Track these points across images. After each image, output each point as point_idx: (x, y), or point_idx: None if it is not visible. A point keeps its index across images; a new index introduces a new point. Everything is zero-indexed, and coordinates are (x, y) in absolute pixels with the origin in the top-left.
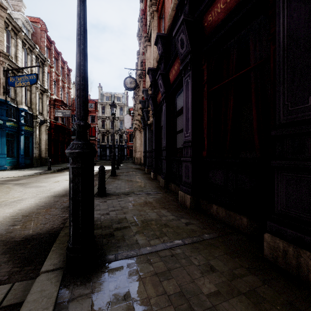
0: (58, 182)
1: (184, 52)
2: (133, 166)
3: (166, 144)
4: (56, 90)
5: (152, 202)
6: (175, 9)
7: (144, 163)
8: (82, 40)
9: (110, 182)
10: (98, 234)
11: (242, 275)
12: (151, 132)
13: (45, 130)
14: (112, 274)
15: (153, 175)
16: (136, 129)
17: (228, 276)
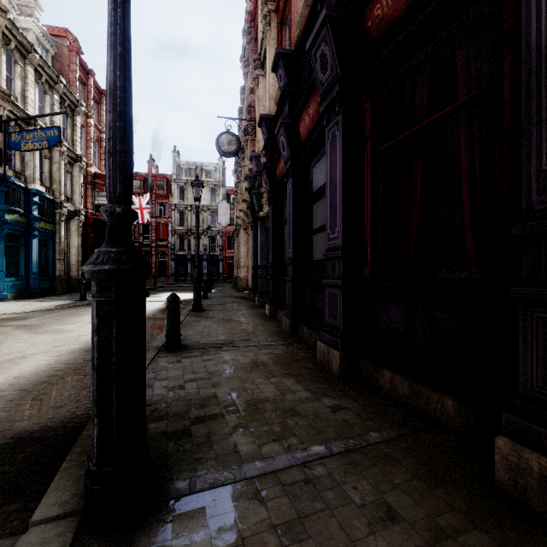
0: None
1: (327, 80)
2: (234, 294)
3: (294, 253)
4: (97, 157)
5: (268, 363)
6: (310, 4)
7: (253, 287)
8: (119, 36)
9: (191, 324)
10: (159, 431)
11: (456, 531)
12: (266, 232)
13: (77, 229)
14: (182, 529)
15: (270, 309)
16: (239, 228)
17: (426, 534)
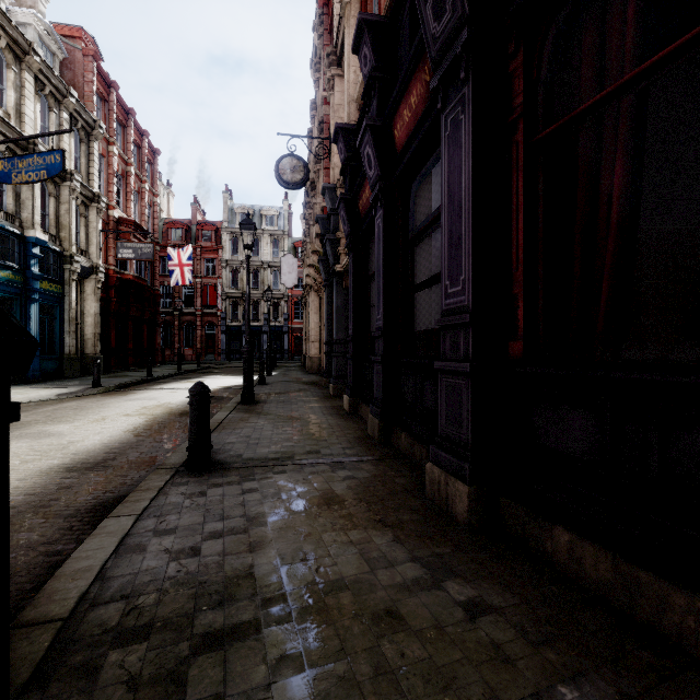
0: (101, 423)
1: (445, 30)
2: (302, 378)
3: (385, 320)
4: (123, 197)
5: (346, 499)
6: None
7: (326, 369)
8: None
9: (235, 424)
10: (123, 677)
11: None
12: (344, 293)
13: (94, 292)
14: None
15: (350, 402)
16: (308, 289)
17: None
